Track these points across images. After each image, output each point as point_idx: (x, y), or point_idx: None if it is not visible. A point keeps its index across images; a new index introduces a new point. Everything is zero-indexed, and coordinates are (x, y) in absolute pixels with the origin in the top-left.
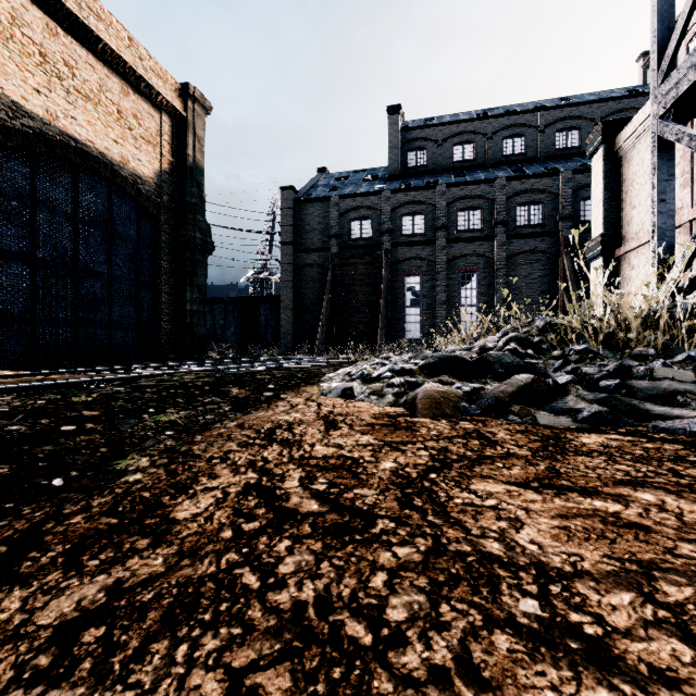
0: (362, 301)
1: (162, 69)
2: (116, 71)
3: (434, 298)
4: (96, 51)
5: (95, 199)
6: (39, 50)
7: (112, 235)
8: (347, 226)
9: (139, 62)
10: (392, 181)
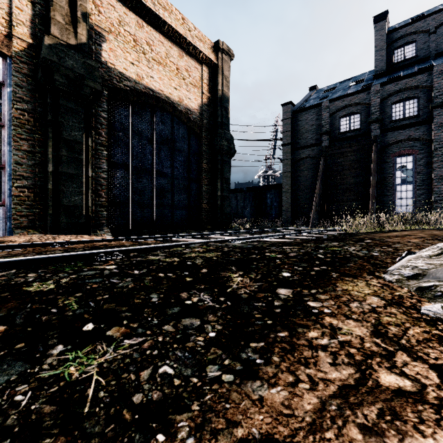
0: (351, 182)
1: (202, 35)
2: (176, 43)
3: (429, 174)
4: (164, 32)
5: (163, 127)
6: (133, 38)
7: (173, 149)
8: (336, 123)
9: (188, 33)
10: (378, 78)
